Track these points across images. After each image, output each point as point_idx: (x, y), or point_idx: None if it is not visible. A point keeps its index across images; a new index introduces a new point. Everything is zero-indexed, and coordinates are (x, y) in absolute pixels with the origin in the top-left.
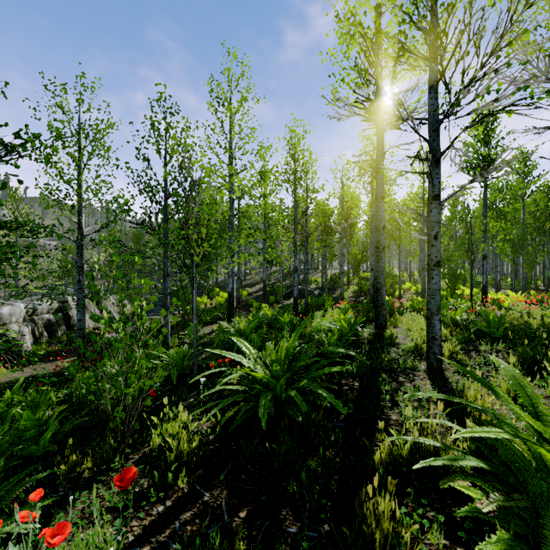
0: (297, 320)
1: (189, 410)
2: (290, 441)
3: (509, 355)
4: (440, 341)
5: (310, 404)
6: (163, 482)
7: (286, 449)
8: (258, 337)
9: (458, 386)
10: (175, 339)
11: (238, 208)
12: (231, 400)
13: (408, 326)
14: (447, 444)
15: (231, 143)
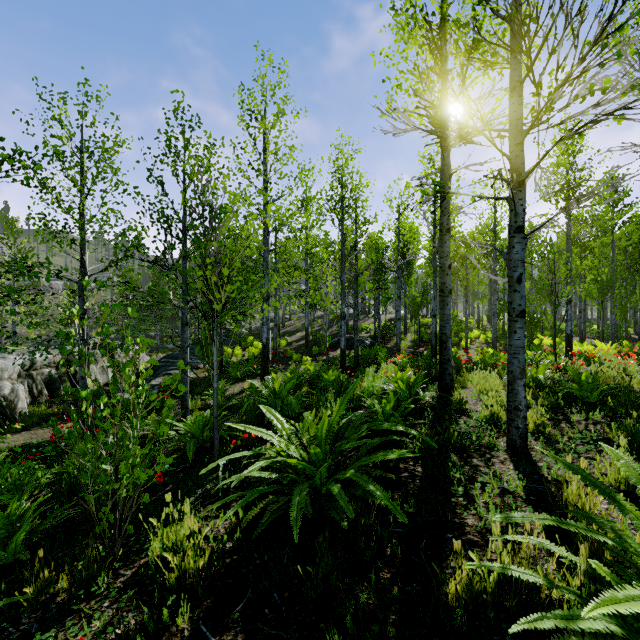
0: (345, 378)
1: (204, 501)
2: (332, 558)
3: (610, 428)
4: (525, 412)
5: (359, 503)
6: (157, 619)
7: (326, 570)
8: (296, 400)
9: (551, 473)
10: (198, 401)
11: (275, 242)
12: (255, 495)
13: (480, 386)
14: (548, 572)
15: (266, 164)
